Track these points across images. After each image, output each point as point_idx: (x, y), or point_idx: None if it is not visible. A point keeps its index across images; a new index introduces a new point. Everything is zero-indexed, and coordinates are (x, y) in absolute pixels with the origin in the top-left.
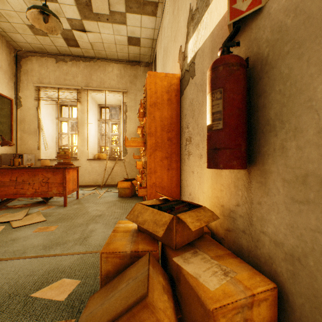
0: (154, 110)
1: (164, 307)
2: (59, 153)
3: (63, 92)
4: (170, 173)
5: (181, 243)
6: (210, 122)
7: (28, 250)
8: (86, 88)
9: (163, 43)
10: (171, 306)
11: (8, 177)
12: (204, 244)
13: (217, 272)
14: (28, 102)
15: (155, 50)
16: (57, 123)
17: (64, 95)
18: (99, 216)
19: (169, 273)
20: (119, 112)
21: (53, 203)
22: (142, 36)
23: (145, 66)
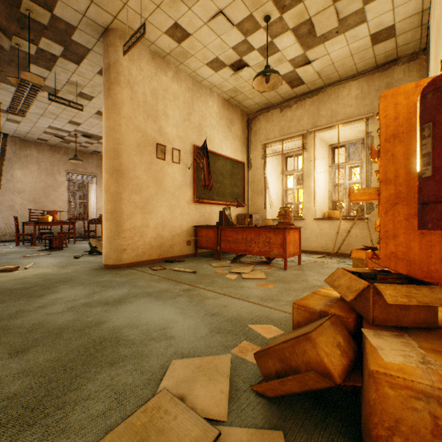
0: (392, 145)
1: (329, 353)
2: (279, 212)
3: (287, 142)
4: (425, 239)
5: (383, 321)
6: (417, 168)
7: (250, 297)
8: (312, 130)
9: (435, 14)
10: (341, 361)
11: (240, 235)
12: (425, 335)
13: (410, 357)
14: (256, 162)
15: (427, 26)
16: (281, 178)
17: (288, 145)
18: (318, 287)
19: (361, 347)
20: (361, 148)
21: (274, 265)
22: (396, 21)
23: (408, 62)
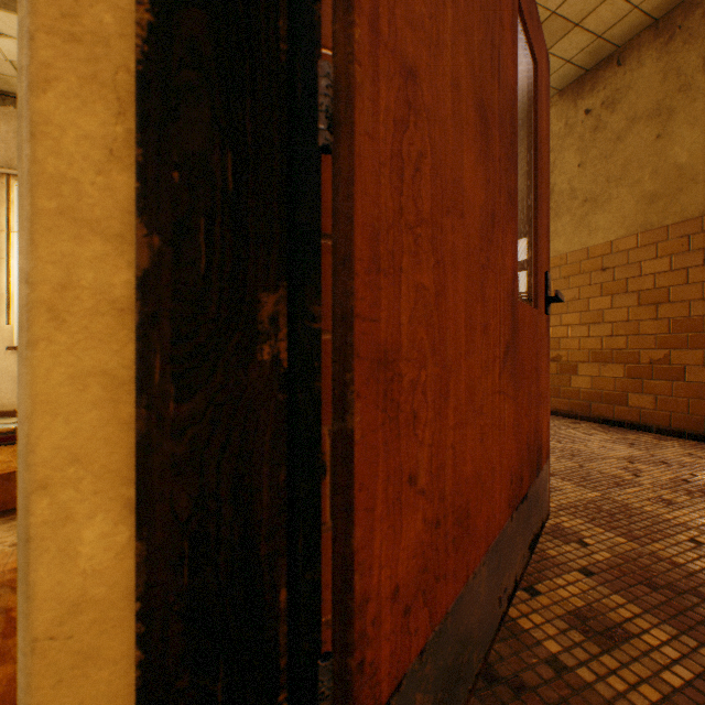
0: None
1: None
2: None
3: None
4: None
5: (1, 505)
6: None
7: None
8: (4, 170)
9: None
10: None
11: None
12: None
13: (3, 543)
14: None
15: None
16: None
17: None
18: None
19: None
20: None
21: None
22: None
23: None
